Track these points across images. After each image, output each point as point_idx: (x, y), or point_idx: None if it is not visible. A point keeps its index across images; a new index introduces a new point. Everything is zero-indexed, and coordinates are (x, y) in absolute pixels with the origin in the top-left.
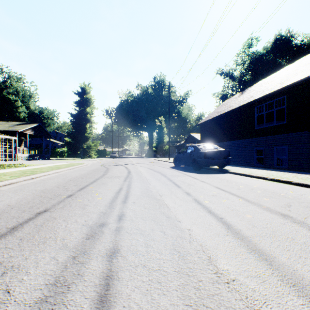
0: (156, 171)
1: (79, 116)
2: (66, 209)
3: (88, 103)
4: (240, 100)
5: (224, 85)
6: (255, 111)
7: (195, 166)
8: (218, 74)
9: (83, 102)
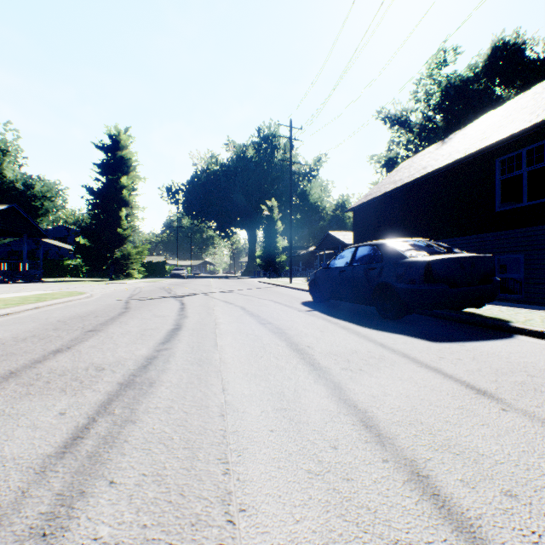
0: (269, 326)
1: (105, 192)
2: None
3: (125, 169)
4: (446, 152)
5: (390, 141)
6: (498, 169)
7: (386, 307)
8: (380, 120)
9: (114, 165)
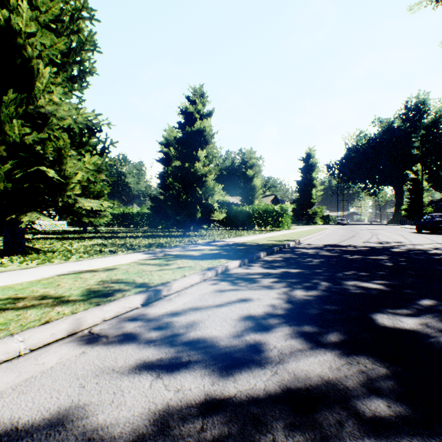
0: (393, 233)
1: (303, 182)
2: (359, 236)
3: (312, 168)
4: None
5: None
6: None
7: (430, 231)
8: None
9: (308, 168)
